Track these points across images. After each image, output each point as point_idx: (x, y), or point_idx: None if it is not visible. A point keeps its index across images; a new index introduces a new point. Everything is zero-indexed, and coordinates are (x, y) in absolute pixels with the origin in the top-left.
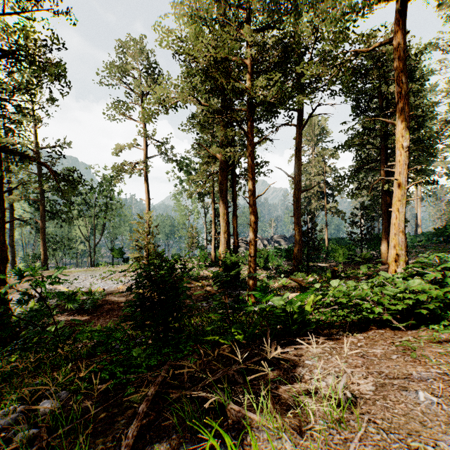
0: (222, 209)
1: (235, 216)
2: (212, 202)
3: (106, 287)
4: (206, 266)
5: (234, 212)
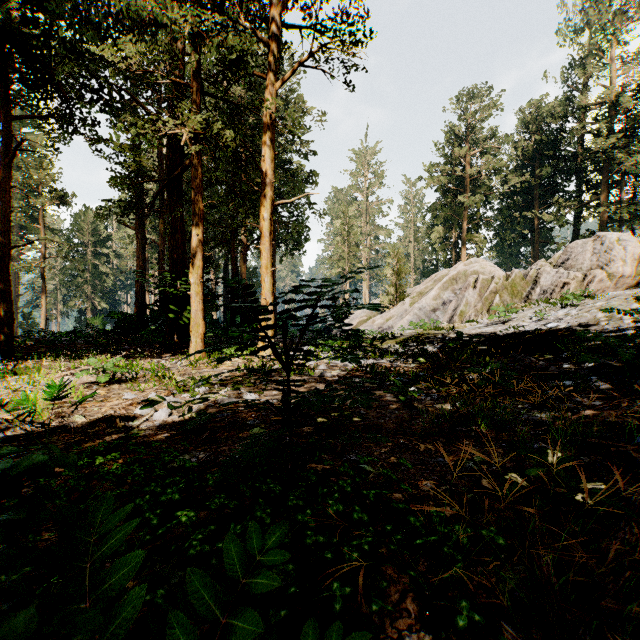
0: None
1: None
2: None
3: None
4: None
5: None
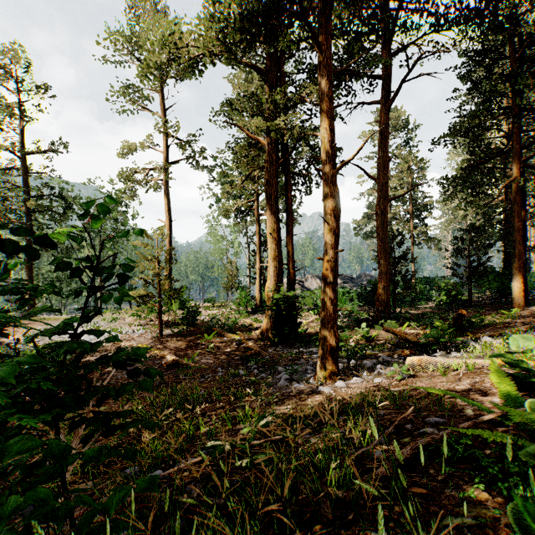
0: (271, 224)
1: (291, 235)
2: (257, 222)
3: (96, 340)
4: (248, 313)
5: (289, 228)
